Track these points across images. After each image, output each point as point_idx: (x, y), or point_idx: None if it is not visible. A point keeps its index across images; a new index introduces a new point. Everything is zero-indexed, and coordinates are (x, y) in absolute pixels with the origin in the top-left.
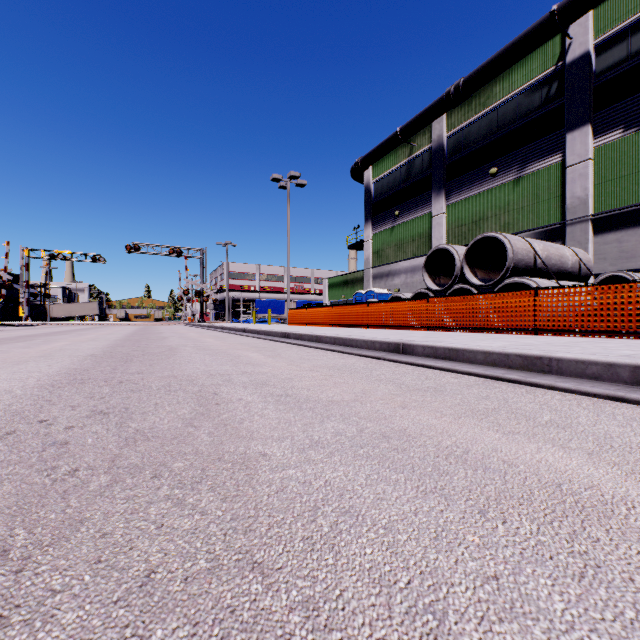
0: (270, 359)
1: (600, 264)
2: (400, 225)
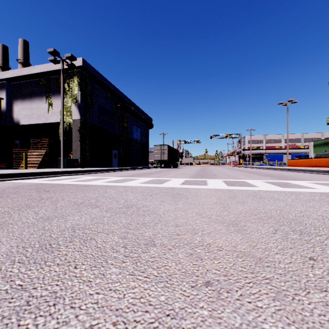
0: (287, 173)
1: None
2: None
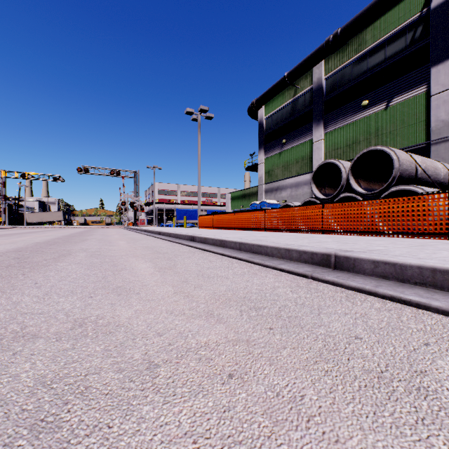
0: (157, 276)
1: None
2: (286, 150)
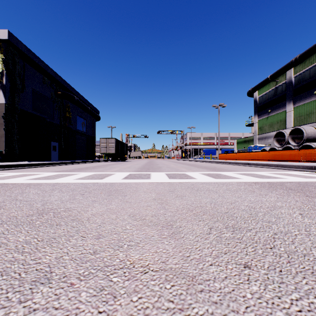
0: (219, 165)
1: None
2: (271, 116)
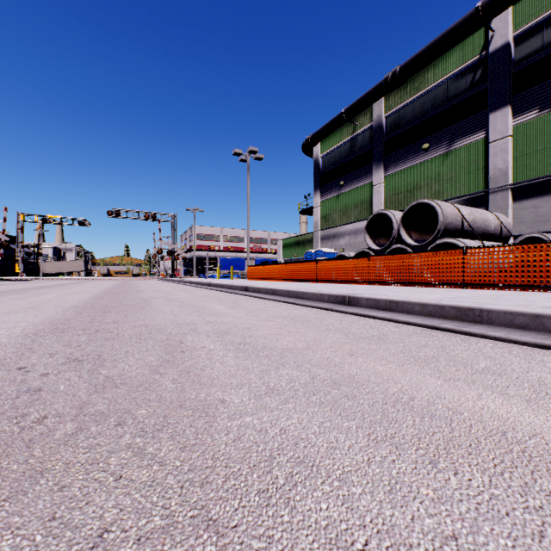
0: (231, 310)
1: (518, 227)
2: (345, 193)
